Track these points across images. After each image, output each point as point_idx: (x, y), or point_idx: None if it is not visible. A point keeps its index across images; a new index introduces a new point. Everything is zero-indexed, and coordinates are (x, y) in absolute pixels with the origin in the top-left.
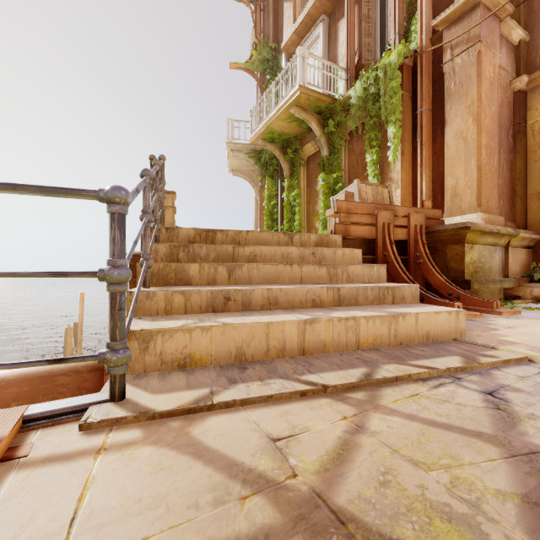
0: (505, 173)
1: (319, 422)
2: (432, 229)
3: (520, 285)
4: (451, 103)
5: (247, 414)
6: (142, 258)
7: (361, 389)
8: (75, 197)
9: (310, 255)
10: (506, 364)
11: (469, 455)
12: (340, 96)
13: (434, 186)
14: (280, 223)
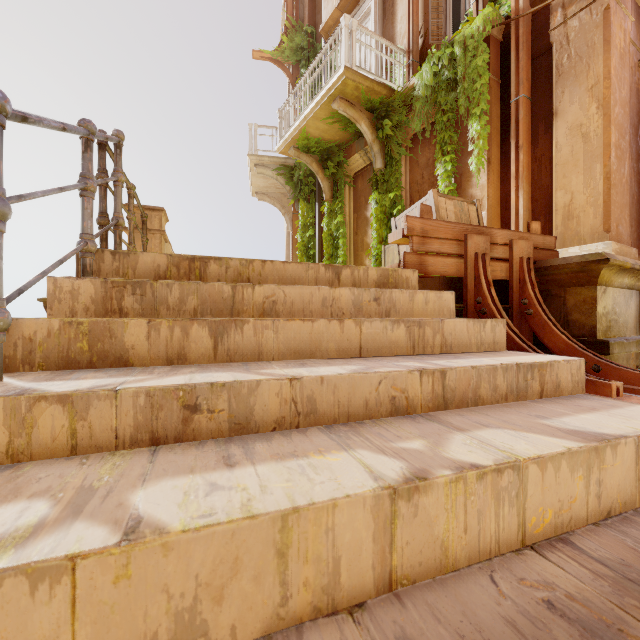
0: (634, 188)
1: None
2: (544, 263)
3: None
4: (564, 85)
5: None
6: None
7: None
8: None
9: (372, 301)
10: None
11: None
12: (399, 88)
13: (535, 205)
14: (318, 260)
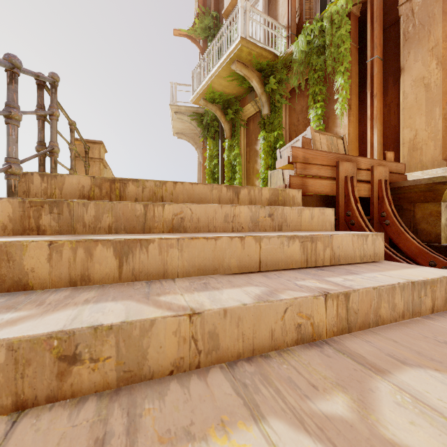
0: None
1: None
2: (397, 184)
3: None
4: (409, 47)
5: None
6: None
7: None
8: None
9: (267, 217)
10: None
11: None
12: (281, 54)
13: (385, 140)
14: (221, 181)
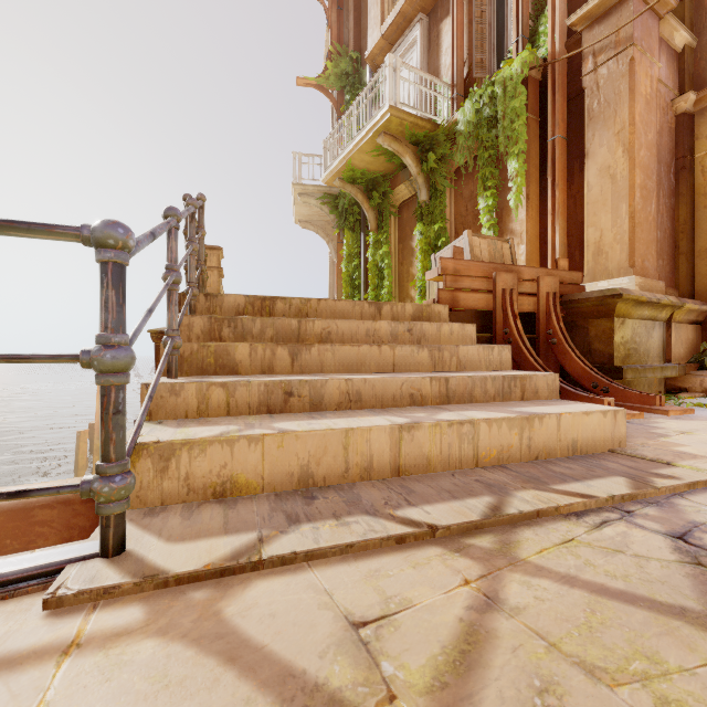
0: (666, 223)
1: (427, 590)
2: (569, 297)
3: (686, 374)
4: (594, 128)
5: (314, 576)
6: (165, 335)
7: (487, 531)
8: (43, 237)
9: (406, 332)
10: (692, 489)
11: (675, 652)
12: (444, 121)
13: (571, 240)
14: (363, 291)
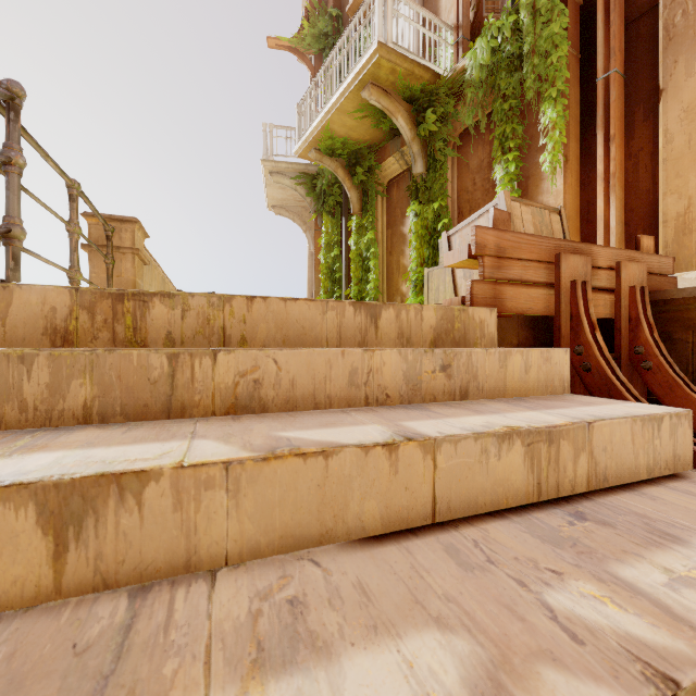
0: None
1: None
2: (662, 295)
3: None
4: (677, 52)
5: None
6: None
7: None
8: None
9: (438, 371)
10: None
11: None
12: (445, 73)
13: (629, 216)
14: (345, 285)
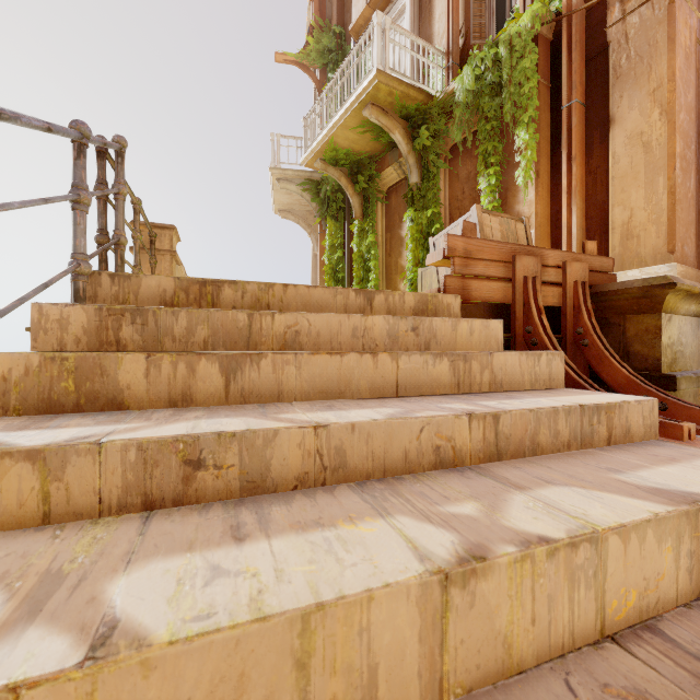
0: (699, 204)
1: None
2: (601, 288)
3: None
4: (622, 88)
5: None
6: None
7: None
8: None
9: (409, 331)
10: None
11: None
12: (437, 93)
13: (589, 223)
14: (348, 284)
